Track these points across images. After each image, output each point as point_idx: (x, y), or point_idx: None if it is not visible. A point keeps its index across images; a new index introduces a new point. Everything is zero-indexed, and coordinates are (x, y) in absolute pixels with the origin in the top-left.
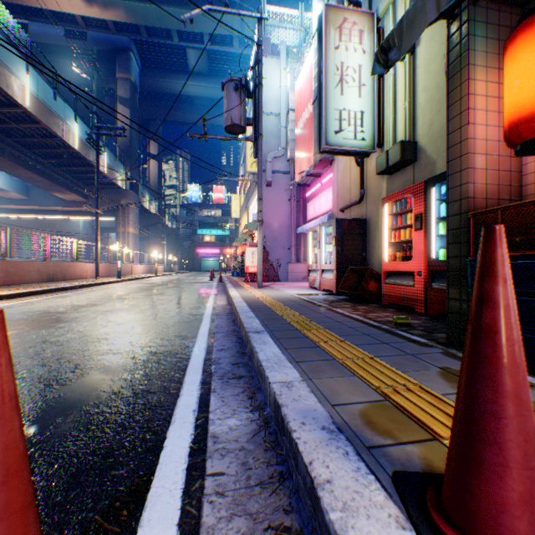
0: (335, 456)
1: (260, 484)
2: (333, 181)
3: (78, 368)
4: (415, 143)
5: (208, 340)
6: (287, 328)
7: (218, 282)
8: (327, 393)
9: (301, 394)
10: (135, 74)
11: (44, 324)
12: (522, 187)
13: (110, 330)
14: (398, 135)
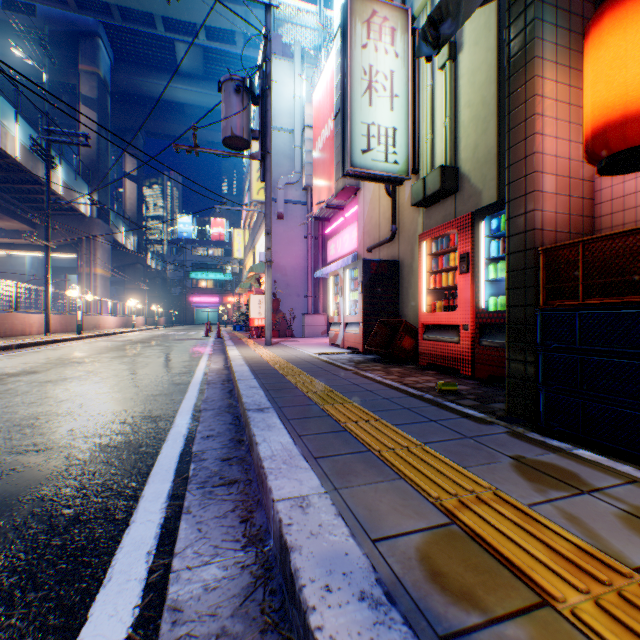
0: None
1: None
2: (358, 215)
3: None
4: (458, 169)
5: (191, 422)
6: (303, 403)
7: (216, 339)
8: (363, 516)
9: (323, 522)
10: (104, 68)
11: None
12: (596, 219)
13: (44, 411)
14: (437, 159)
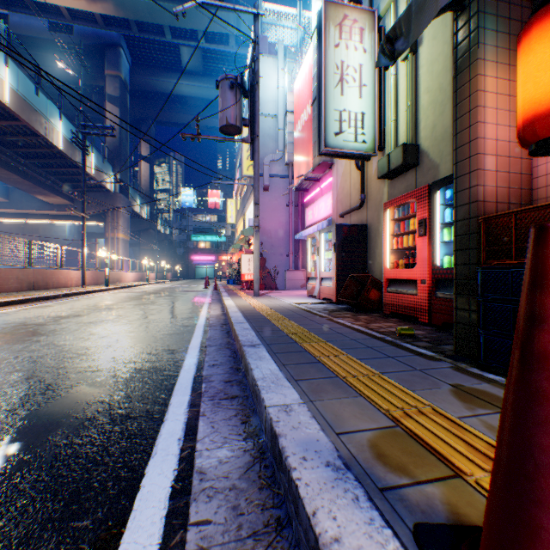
0: (343, 502)
1: (253, 535)
2: (332, 186)
3: (50, 389)
4: (418, 146)
5: (199, 354)
6: (286, 341)
7: (213, 291)
8: (330, 418)
9: (301, 421)
10: (125, 72)
11: (18, 338)
12: (533, 191)
13: (92, 344)
14: (400, 137)
